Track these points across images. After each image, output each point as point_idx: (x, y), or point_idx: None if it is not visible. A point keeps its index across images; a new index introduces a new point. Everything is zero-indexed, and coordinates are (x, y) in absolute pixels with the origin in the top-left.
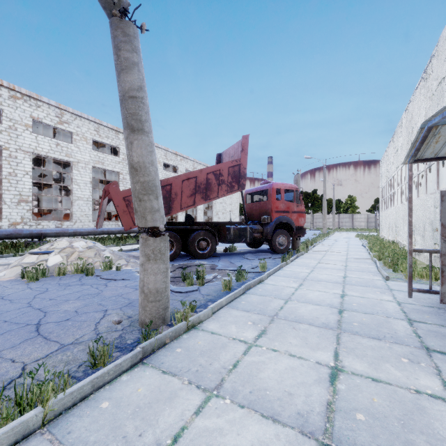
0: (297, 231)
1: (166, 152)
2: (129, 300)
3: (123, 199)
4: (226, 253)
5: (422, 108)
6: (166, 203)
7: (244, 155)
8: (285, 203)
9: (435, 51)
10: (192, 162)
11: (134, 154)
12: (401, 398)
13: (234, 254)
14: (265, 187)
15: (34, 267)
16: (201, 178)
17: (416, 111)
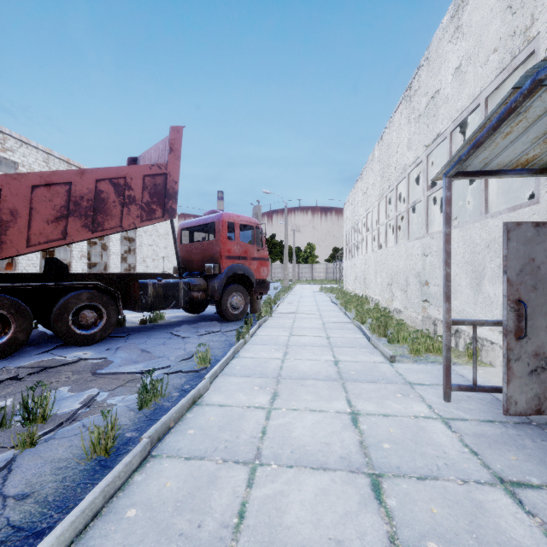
0: (258, 287)
1: (47, 157)
2: None
3: None
4: (143, 326)
5: (404, 134)
6: None
7: (175, 160)
8: (241, 245)
9: (424, 60)
10: None
11: None
12: None
13: (158, 328)
14: (210, 219)
15: None
16: (81, 187)
17: (394, 140)
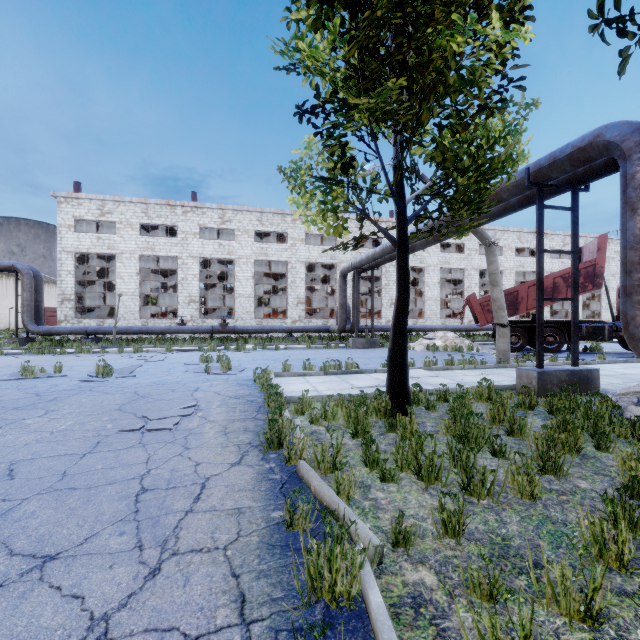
0: None
1: (519, 235)
2: (489, 360)
3: (479, 305)
4: (584, 352)
5: None
6: (513, 306)
7: (601, 254)
8: None
9: None
10: (561, 236)
11: (494, 295)
12: None
13: (593, 353)
14: None
15: (433, 345)
16: (547, 283)
17: None
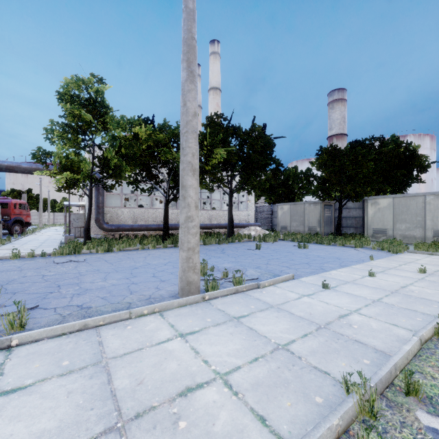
0: (26, 224)
1: None
2: None
3: None
4: None
5: None
6: None
7: None
8: (19, 210)
9: None
10: None
11: None
12: (54, 241)
13: None
14: (5, 201)
15: None
16: None
17: None
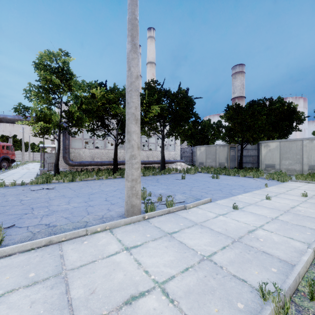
0: (12, 161)
1: None
2: None
3: None
4: None
5: None
6: None
7: None
8: (6, 151)
9: None
10: None
11: None
12: (32, 173)
13: None
14: None
15: None
16: None
17: None
